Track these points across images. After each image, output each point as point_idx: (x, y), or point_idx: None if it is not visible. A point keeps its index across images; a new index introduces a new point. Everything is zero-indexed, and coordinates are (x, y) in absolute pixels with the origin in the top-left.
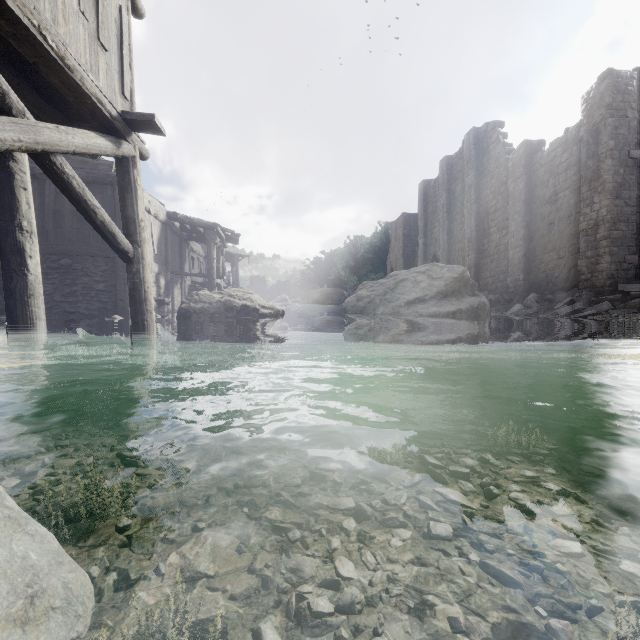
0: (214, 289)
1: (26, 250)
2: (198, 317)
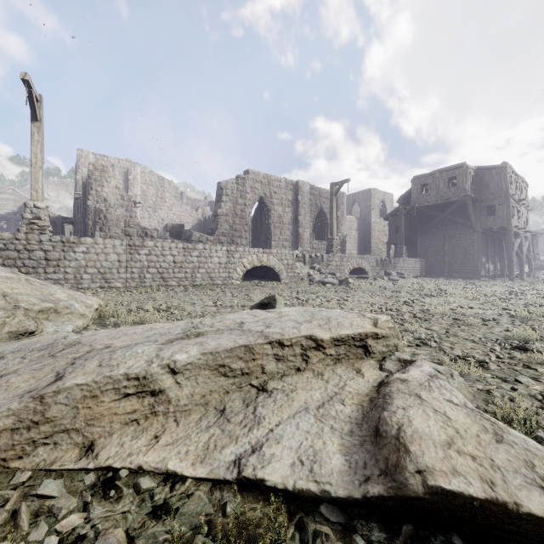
0: (534, 259)
1: (504, 258)
2: (537, 269)
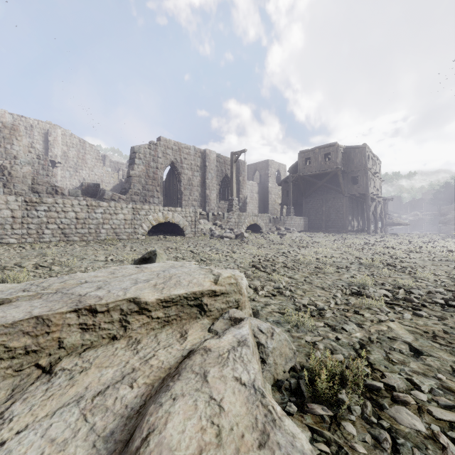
0: (385, 217)
1: (365, 217)
2: (387, 226)
